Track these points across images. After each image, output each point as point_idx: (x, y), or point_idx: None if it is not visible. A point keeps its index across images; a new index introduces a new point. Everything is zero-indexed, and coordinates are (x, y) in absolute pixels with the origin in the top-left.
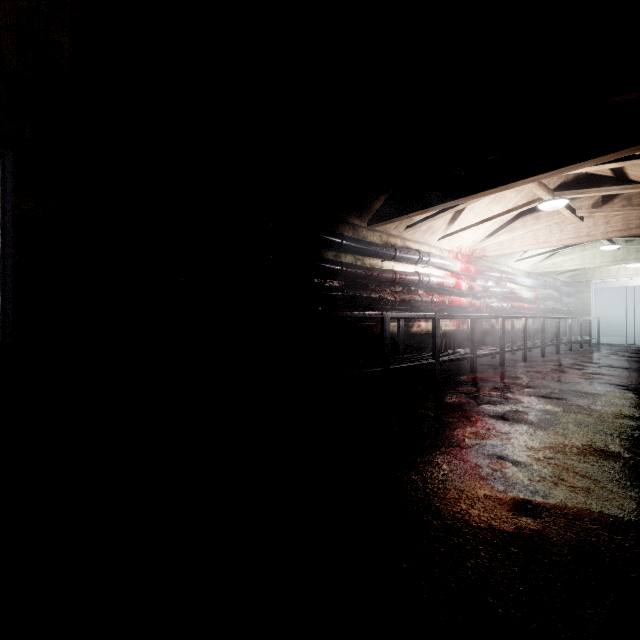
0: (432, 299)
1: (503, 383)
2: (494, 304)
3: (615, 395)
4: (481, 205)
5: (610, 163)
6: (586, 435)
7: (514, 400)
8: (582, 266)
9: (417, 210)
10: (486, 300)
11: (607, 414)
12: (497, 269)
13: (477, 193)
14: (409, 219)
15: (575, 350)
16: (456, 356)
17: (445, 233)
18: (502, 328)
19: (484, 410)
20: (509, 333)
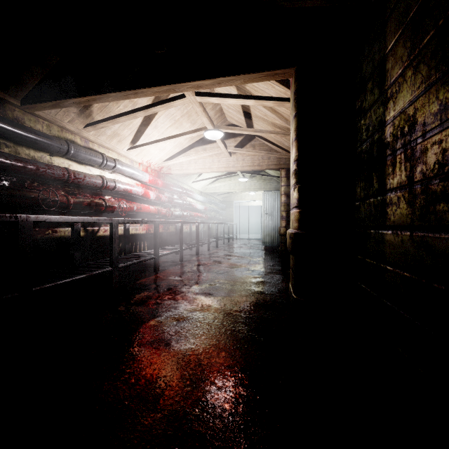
0: (119, 204)
1: (177, 281)
2: (177, 212)
3: (251, 281)
4: (164, 126)
5: (250, 99)
6: (240, 349)
7: (182, 304)
8: (230, 190)
9: (83, 95)
10: (172, 209)
11: (251, 306)
12: (180, 186)
13: (146, 87)
14: (88, 116)
15: (226, 243)
16: (139, 259)
17: (133, 144)
18: (181, 231)
19: (146, 332)
20: (189, 234)
